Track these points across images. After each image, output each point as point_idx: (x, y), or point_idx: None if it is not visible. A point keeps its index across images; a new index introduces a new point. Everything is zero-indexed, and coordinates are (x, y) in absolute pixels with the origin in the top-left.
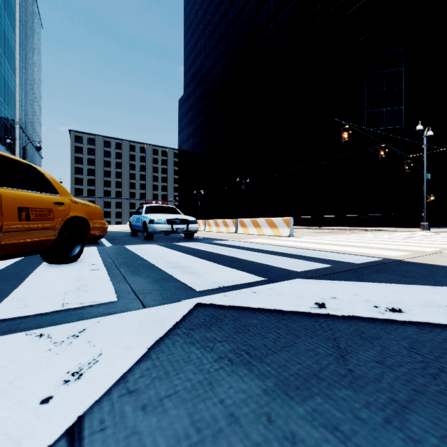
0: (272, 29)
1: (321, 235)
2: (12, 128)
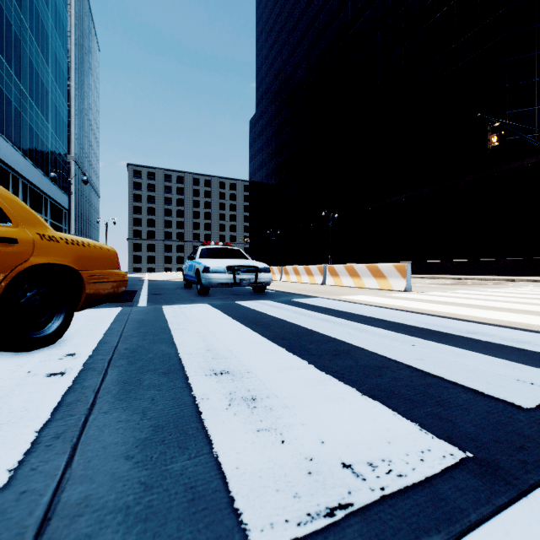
0: (369, 17)
1: (451, 288)
2: (64, 162)
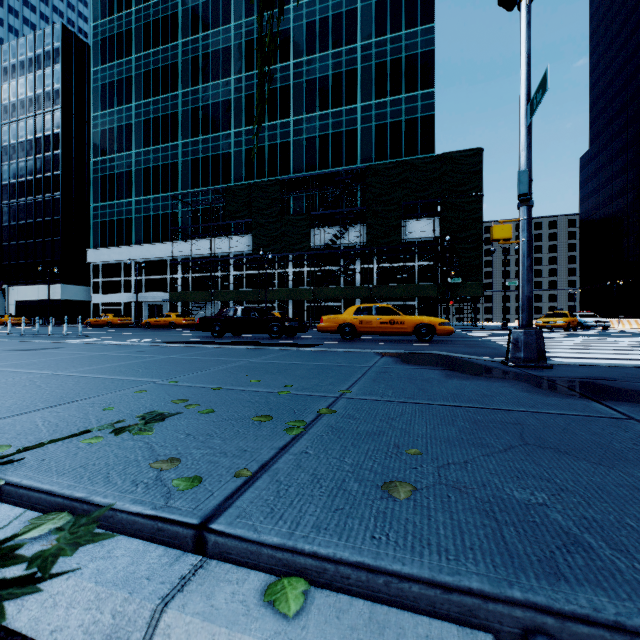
0: None
1: None
2: None
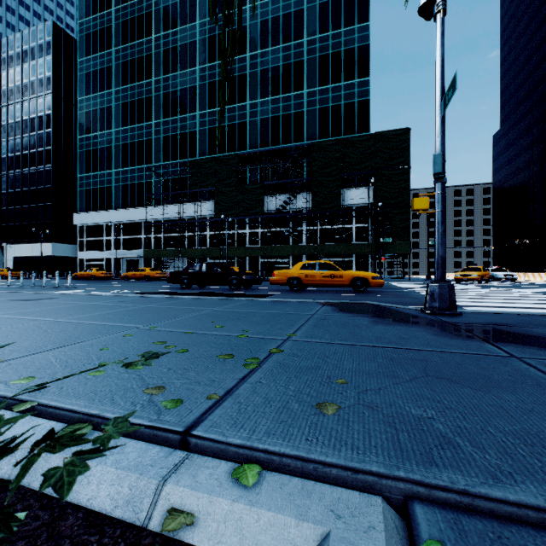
0: None
1: None
2: None
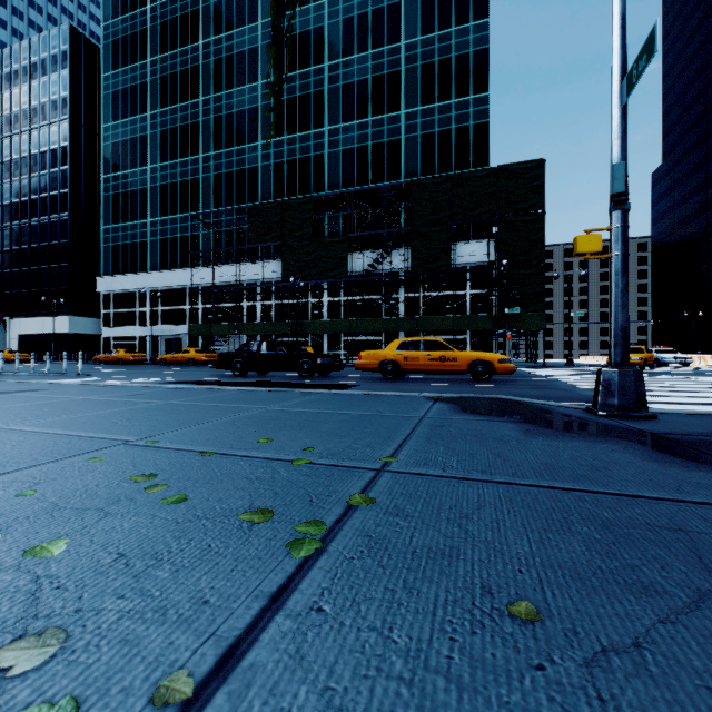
0: None
1: None
2: None
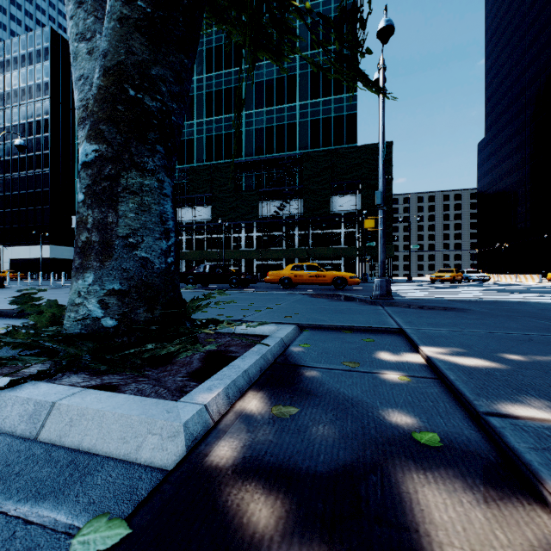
0: None
1: None
2: None
